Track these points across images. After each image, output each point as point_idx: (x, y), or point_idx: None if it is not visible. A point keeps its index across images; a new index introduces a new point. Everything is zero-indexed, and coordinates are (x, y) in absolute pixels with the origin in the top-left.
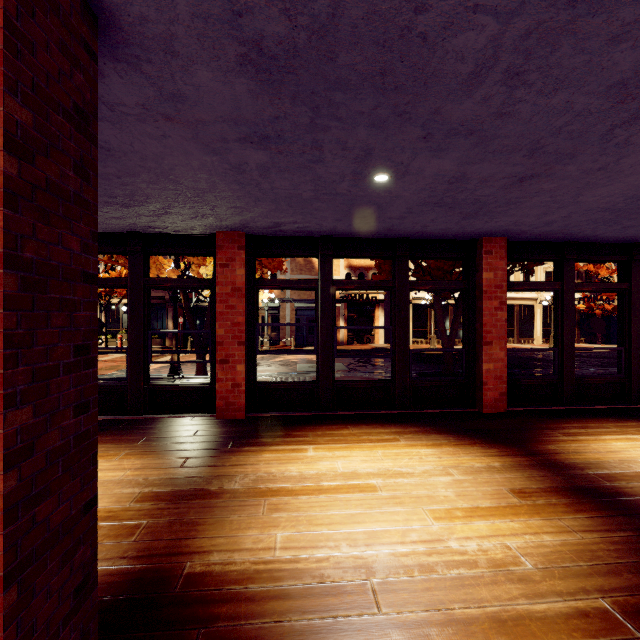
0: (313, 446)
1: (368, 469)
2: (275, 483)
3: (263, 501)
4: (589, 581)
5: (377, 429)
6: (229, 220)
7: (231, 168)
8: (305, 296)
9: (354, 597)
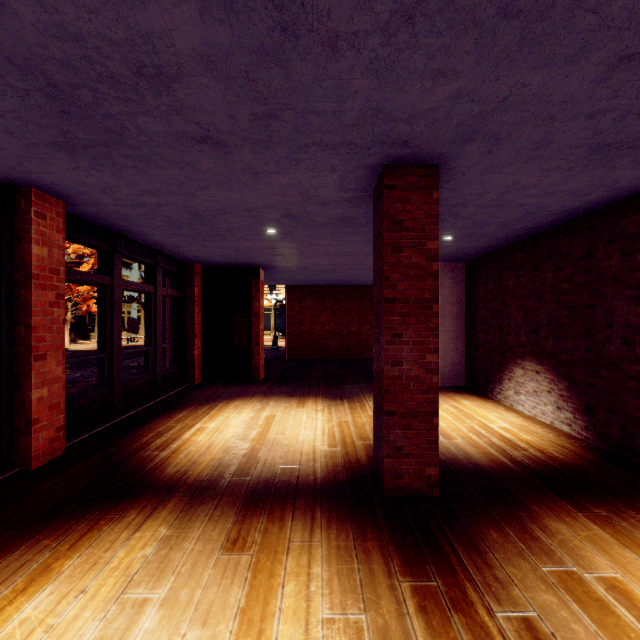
0: None
1: None
2: None
3: None
4: (379, 576)
5: None
6: None
7: None
8: None
9: None
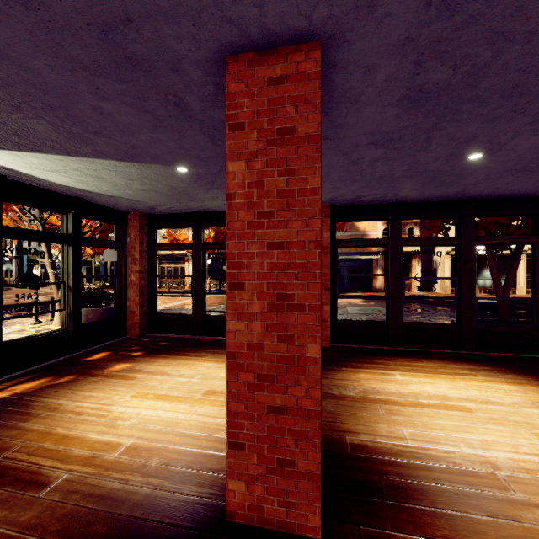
0: (398, 372)
1: (457, 395)
2: (381, 395)
3: (378, 406)
4: None
5: (450, 364)
6: (323, 196)
7: (349, 162)
8: (346, 250)
9: (489, 480)
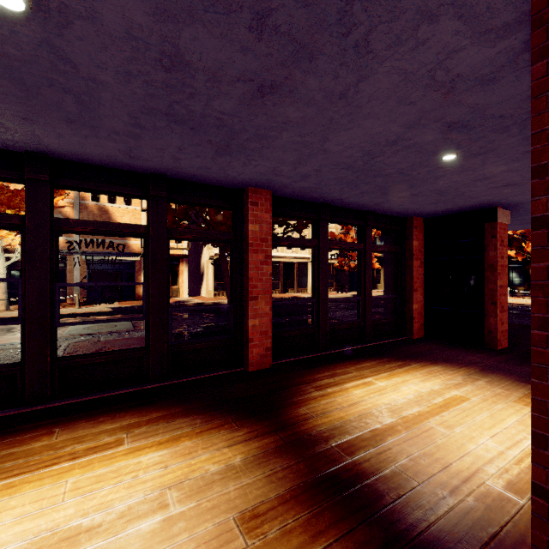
0: None
1: (10, 544)
2: None
3: None
4: None
5: (101, 426)
6: None
7: None
8: (100, 248)
9: None
